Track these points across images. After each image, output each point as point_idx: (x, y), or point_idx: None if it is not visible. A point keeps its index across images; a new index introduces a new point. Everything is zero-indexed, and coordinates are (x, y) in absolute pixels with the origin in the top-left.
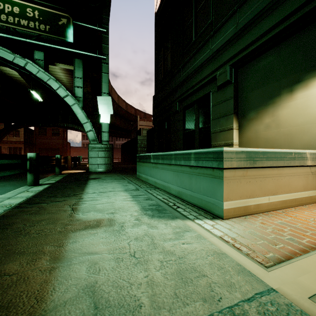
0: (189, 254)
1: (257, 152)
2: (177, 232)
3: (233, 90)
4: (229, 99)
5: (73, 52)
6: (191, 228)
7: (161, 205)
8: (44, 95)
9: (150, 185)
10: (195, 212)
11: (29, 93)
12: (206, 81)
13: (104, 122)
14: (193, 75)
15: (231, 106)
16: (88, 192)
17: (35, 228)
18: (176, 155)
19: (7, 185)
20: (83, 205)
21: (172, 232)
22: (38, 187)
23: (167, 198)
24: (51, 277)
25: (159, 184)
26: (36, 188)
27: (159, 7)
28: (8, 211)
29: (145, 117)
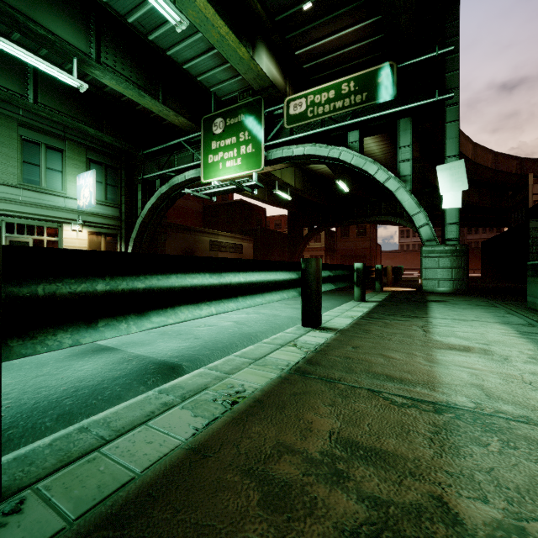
0: None
1: None
2: None
3: None
4: None
5: (398, 111)
6: None
7: None
8: (350, 182)
9: None
10: None
11: (332, 183)
12: None
13: (450, 207)
14: None
15: None
16: (435, 316)
17: (393, 337)
18: None
19: (330, 299)
20: (436, 329)
21: None
22: (367, 304)
23: None
24: (433, 370)
25: None
26: (365, 304)
27: None
28: (357, 321)
29: None
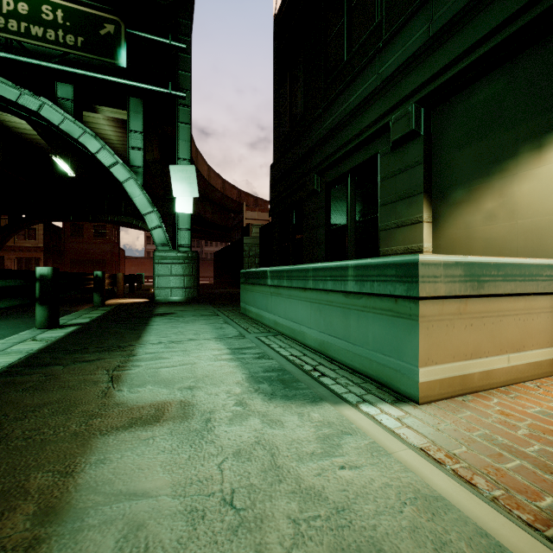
0: (358, 497)
1: (486, 265)
2: (325, 435)
3: (423, 148)
4: (414, 166)
5: (127, 84)
6: (354, 426)
7: (289, 370)
8: (78, 165)
9: (266, 327)
10: (359, 386)
11: (52, 162)
12: (369, 133)
13: (183, 212)
14: (345, 123)
15: (419, 179)
16: (148, 341)
17: (25, 424)
18: (316, 271)
19: (2, 326)
20: (134, 369)
21: (315, 435)
22: (56, 332)
23: (299, 354)
24: None
25: (282, 327)
26: (51, 333)
27: (281, 4)
28: None
29: (256, 205)
